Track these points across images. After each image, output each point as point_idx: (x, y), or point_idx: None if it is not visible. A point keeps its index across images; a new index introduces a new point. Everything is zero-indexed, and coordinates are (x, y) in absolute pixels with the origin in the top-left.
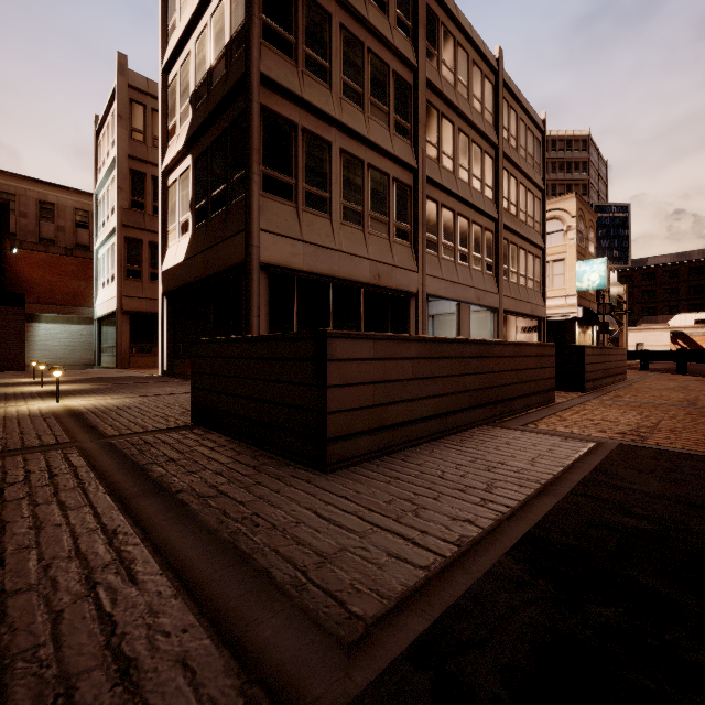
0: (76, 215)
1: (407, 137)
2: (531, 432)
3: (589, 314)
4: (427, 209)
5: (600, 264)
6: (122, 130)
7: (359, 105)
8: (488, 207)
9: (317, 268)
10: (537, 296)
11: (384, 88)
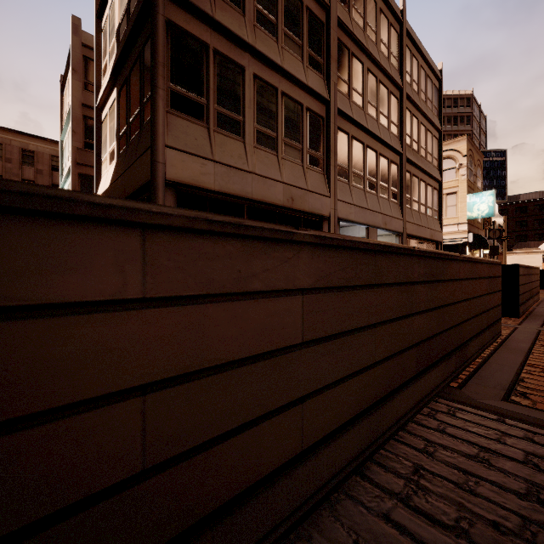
0: (52, 160)
1: (319, 70)
2: (543, 428)
3: (479, 239)
4: (339, 140)
5: (489, 196)
6: (76, 82)
7: (273, 34)
8: (394, 142)
9: (229, 188)
10: (435, 223)
11: (298, 22)
